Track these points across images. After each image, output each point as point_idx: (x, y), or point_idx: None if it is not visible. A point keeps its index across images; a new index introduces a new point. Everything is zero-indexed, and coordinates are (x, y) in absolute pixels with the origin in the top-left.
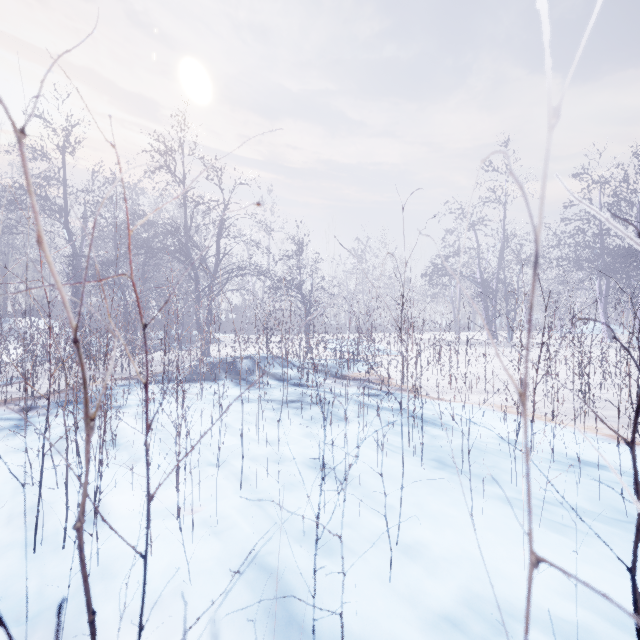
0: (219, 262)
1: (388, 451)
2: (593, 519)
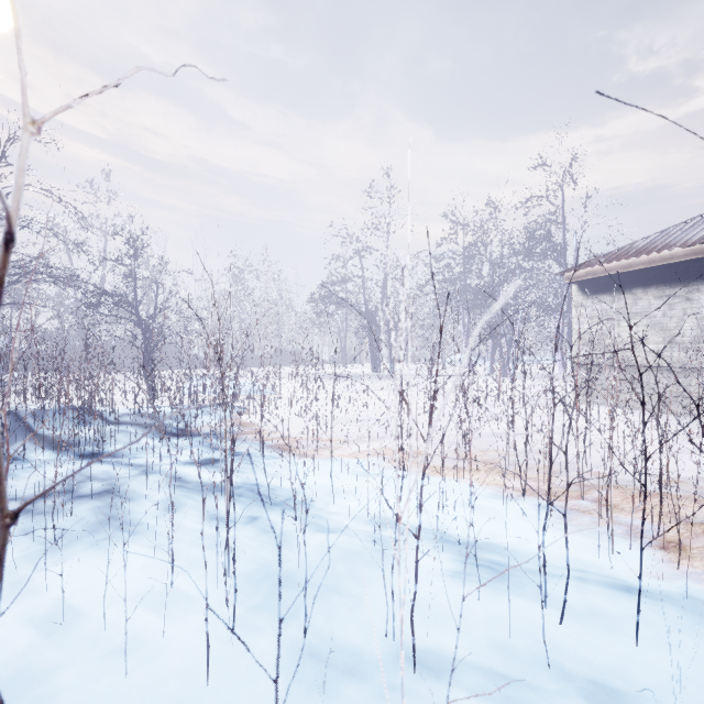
0: None
1: (180, 604)
2: None
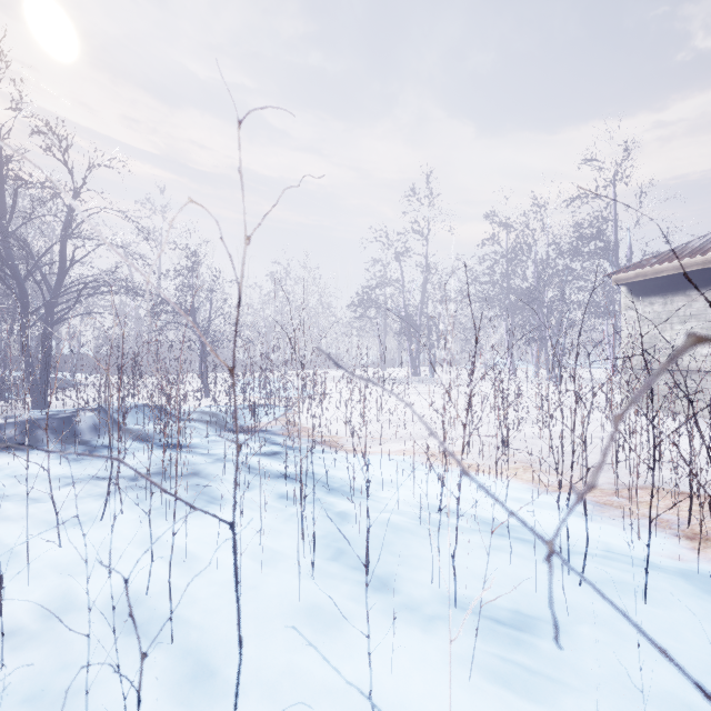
0: (65, 272)
1: (268, 554)
2: (535, 636)
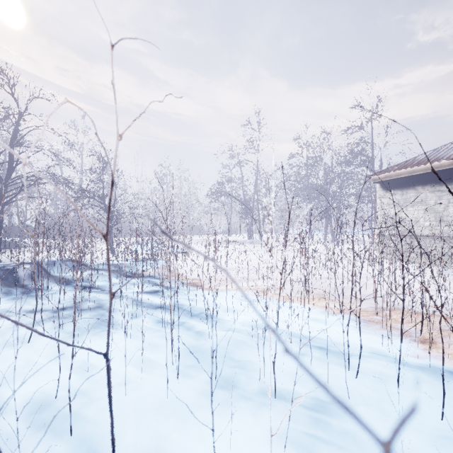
0: (13, 169)
1: (147, 363)
2: (329, 416)
